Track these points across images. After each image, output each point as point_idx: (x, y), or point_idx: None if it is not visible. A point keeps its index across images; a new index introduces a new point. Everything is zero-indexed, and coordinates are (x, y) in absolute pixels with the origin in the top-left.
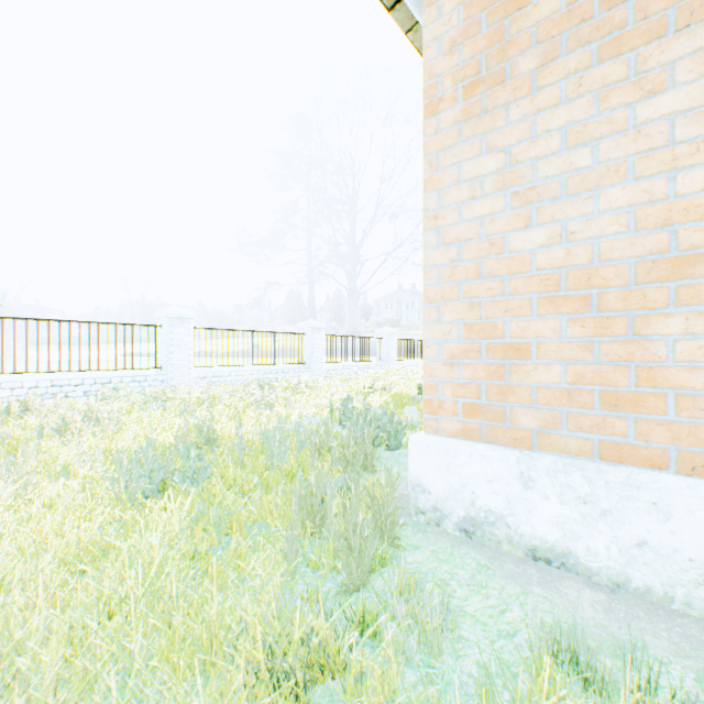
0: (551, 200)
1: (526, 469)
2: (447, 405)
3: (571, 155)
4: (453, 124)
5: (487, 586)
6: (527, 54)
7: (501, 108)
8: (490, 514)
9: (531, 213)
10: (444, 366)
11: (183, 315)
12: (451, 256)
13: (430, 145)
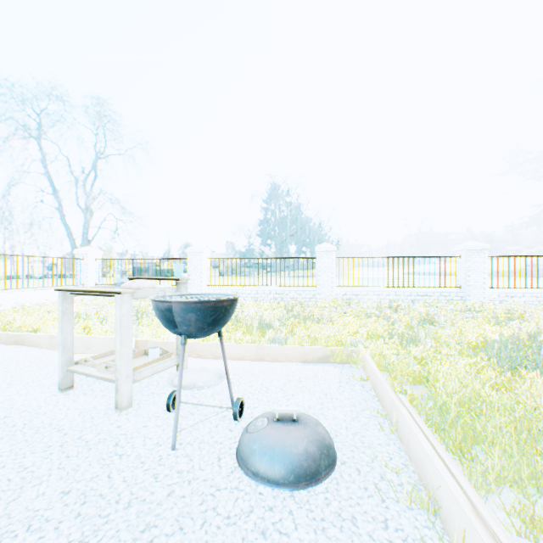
0: None
1: None
2: None
3: None
4: None
5: None
6: None
7: None
8: None
9: None
10: None
11: (476, 247)
12: None
13: None
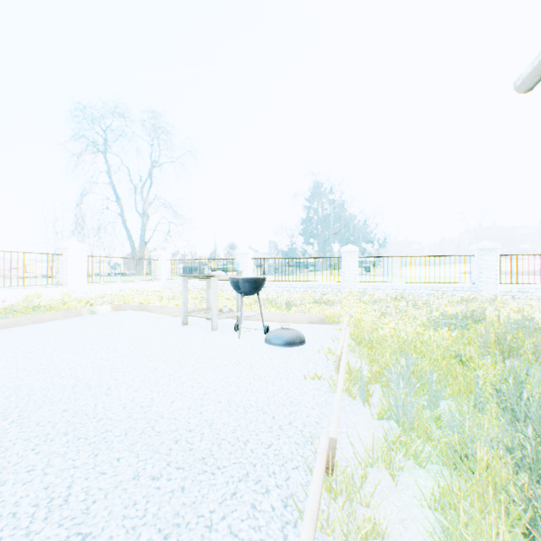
0: None
1: None
2: None
3: None
4: None
5: None
6: None
7: None
8: None
9: None
10: None
11: (488, 247)
12: None
13: None
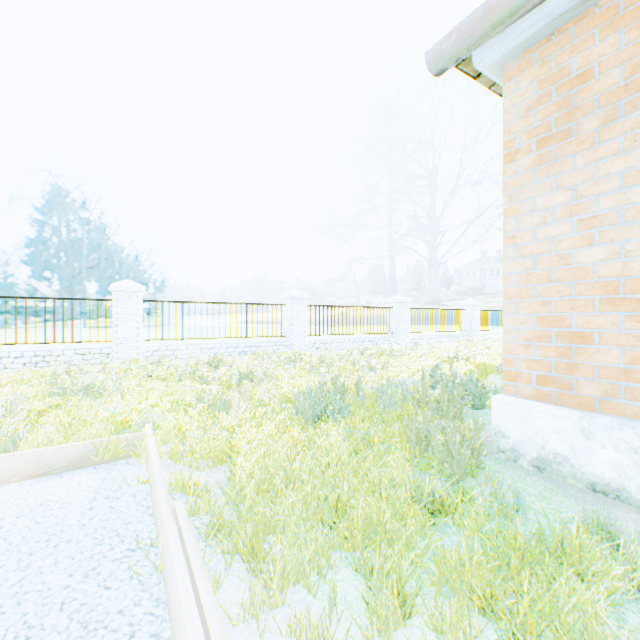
0: (611, 226)
1: (586, 425)
2: (522, 375)
3: (627, 193)
4: (528, 169)
5: (550, 499)
6: (589, 117)
7: (567, 156)
8: (556, 456)
9: (594, 235)
10: (520, 347)
11: (299, 296)
12: (526, 266)
13: (509, 184)
